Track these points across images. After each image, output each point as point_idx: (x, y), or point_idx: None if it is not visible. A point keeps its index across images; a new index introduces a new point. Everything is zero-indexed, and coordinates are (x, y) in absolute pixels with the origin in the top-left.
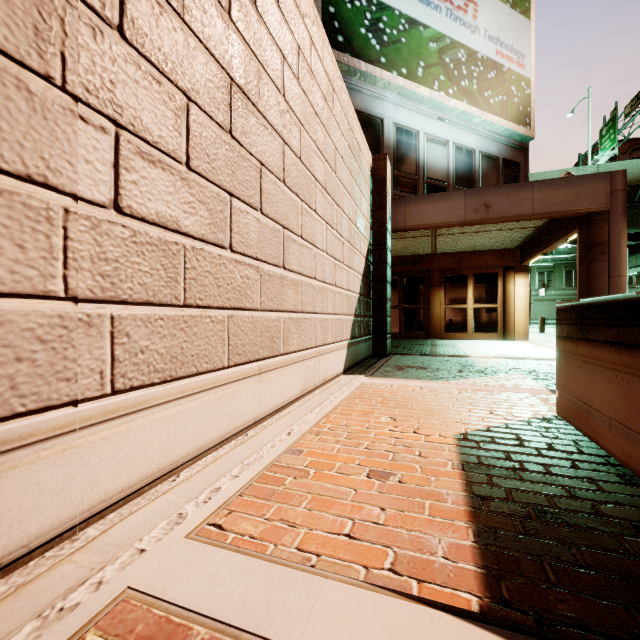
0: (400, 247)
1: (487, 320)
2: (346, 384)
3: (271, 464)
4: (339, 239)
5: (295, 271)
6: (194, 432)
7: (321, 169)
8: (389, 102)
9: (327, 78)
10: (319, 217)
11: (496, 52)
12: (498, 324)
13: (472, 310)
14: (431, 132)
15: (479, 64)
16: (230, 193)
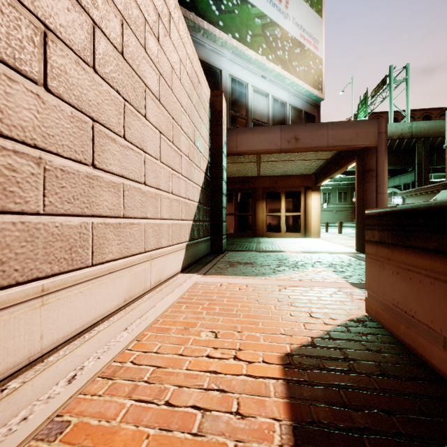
0: (235, 170)
1: (294, 224)
2: (180, 285)
3: None
4: (176, 151)
5: (114, 172)
6: None
7: (154, 79)
8: (226, 58)
9: None
10: (151, 124)
11: (300, 35)
12: (301, 226)
13: (284, 217)
14: (256, 85)
15: (289, 41)
16: None
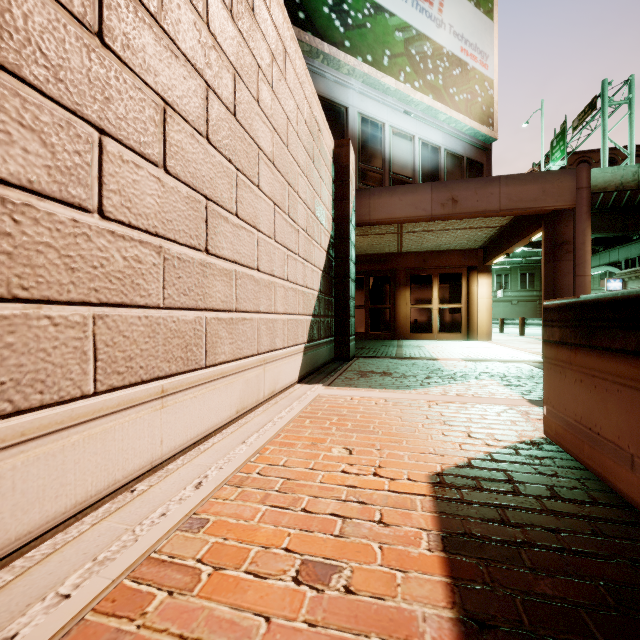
0: (366, 245)
1: (452, 320)
2: (298, 397)
3: (143, 558)
4: (293, 226)
5: (227, 258)
6: (7, 512)
7: (267, 137)
8: (354, 90)
9: (276, 31)
10: (264, 195)
11: (461, 49)
12: (462, 324)
13: (437, 310)
14: (397, 125)
15: (444, 59)
16: (99, 128)
